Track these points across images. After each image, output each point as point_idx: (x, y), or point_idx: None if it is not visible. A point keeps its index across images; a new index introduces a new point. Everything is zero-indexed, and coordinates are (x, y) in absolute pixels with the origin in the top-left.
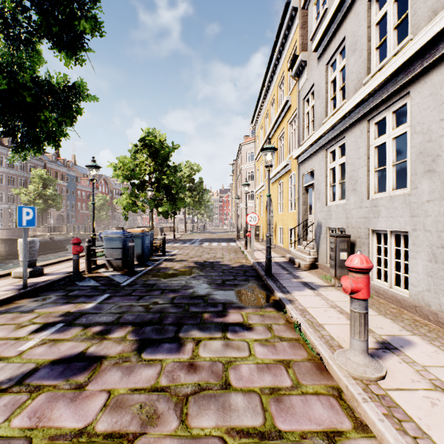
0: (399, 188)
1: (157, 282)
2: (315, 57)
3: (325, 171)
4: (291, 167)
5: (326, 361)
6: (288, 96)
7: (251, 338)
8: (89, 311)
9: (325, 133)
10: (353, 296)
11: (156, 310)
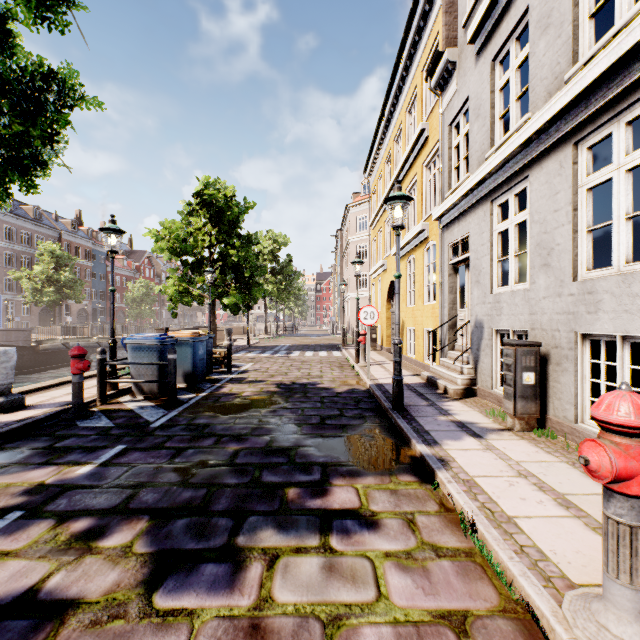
0: (602, 266)
1: (211, 420)
2: (471, 53)
3: (490, 236)
4: (428, 234)
5: (546, 621)
6: (425, 123)
7: (378, 550)
8: (78, 483)
9: (490, 173)
10: (615, 488)
11: (201, 480)
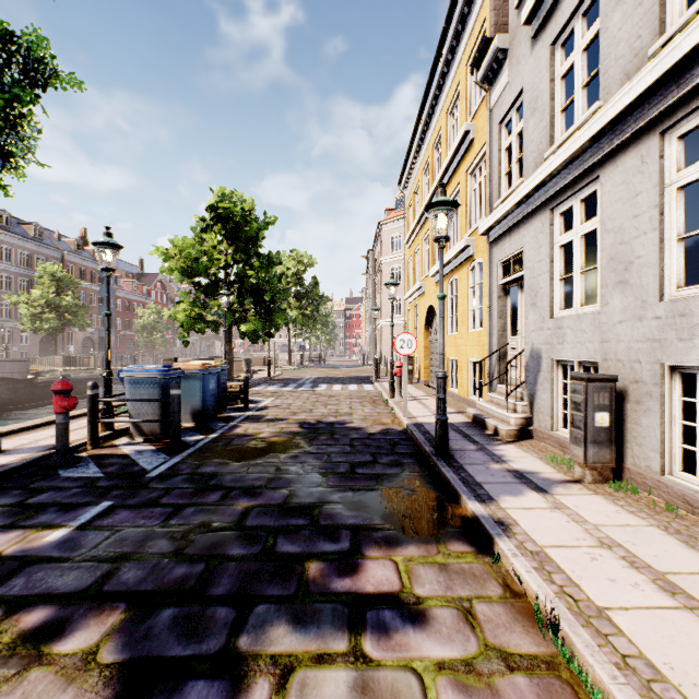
0: None
1: (220, 468)
2: (525, 37)
3: (549, 250)
4: (473, 251)
5: None
6: (469, 124)
7: (427, 659)
8: (44, 554)
9: (550, 176)
10: None
11: (199, 550)
